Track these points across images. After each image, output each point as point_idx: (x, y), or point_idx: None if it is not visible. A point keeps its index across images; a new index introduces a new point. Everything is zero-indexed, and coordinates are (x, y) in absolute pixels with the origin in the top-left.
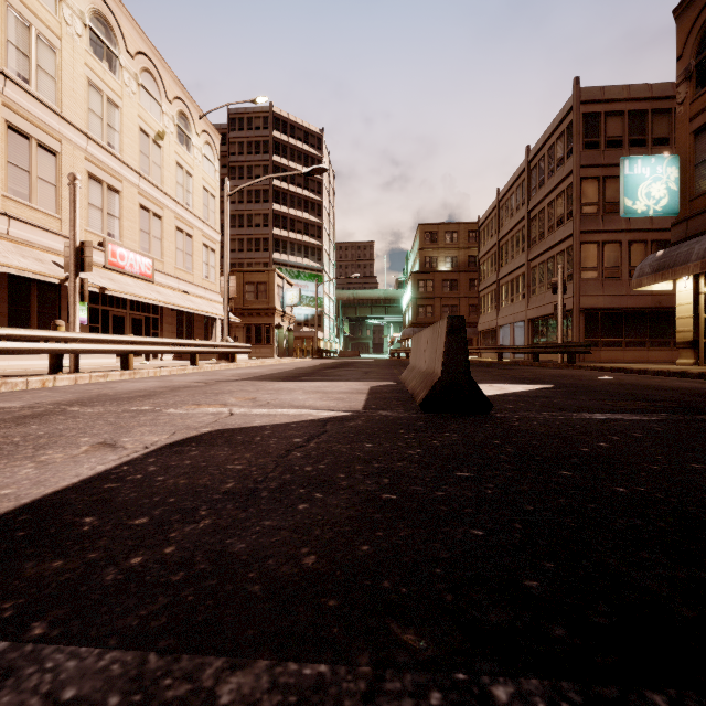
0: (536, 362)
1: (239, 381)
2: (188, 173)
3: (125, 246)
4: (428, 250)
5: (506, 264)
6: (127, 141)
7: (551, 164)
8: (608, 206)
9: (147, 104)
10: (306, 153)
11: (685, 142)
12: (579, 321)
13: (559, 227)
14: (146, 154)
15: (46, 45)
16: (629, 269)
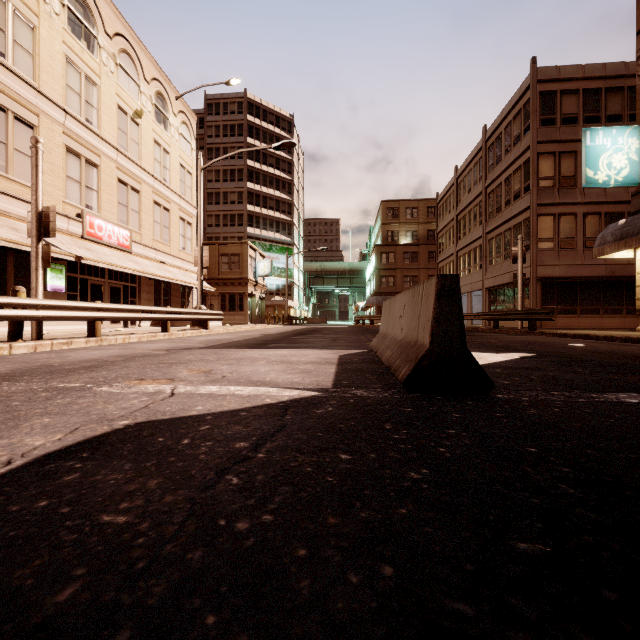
0: (496, 328)
1: (204, 348)
2: (165, 151)
3: (103, 218)
4: (390, 225)
5: (464, 236)
6: (105, 118)
7: (507, 142)
8: (563, 180)
9: (125, 83)
10: (277, 136)
11: None
12: (536, 289)
13: (516, 201)
14: (124, 131)
15: (23, 21)
16: (583, 240)
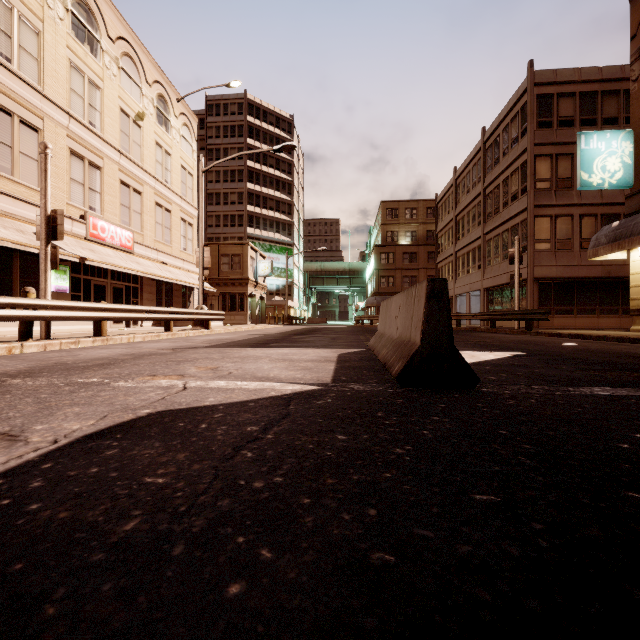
0: (493, 328)
1: (208, 347)
2: (166, 152)
3: (106, 219)
4: (390, 226)
5: (463, 237)
6: (108, 121)
7: (505, 144)
8: (560, 182)
9: (127, 86)
10: (277, 137)
11: (639, 118)
12: (533, 290)
13: (514, 202)
14: (126, 134)
15: (29, 27)
16: (580, 241)
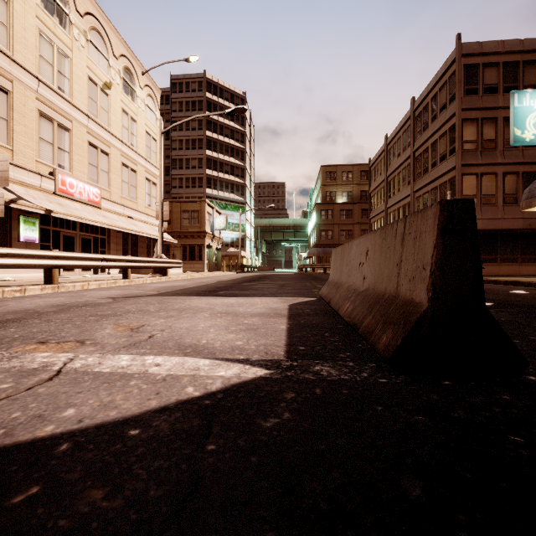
0: None
1: (153, 296)
2: (132, 119)
3: (74, 176)
4: (329, 186)
5: (394, 195)
6: (76, 87)
7: (434, 110)
8: (485, 143)
9: (95, 57)
10: None
11: None
12: None
13: (442, 162)
14: (94, 100)
15: None
16: (503, 197)
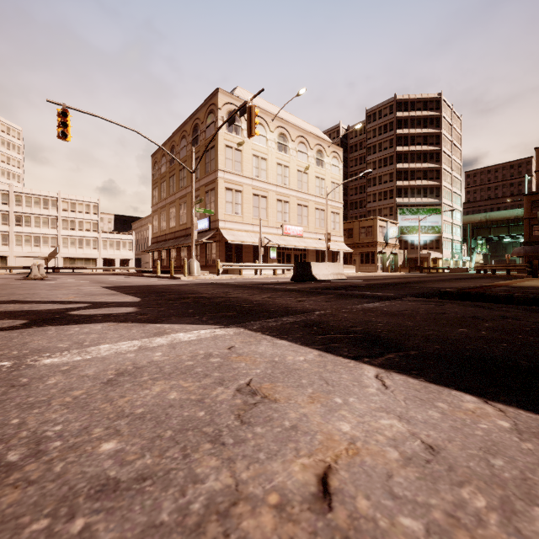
0: None
1: None
2: (322, 179)
3: (290, 224)
4: None
5: None
6: (292, 179)
7: None
8: None
9: (300, 157)
10: (424, 118)
11: None
12: None
13: None
14: (300, 180)
15: (263, 160)
16: None
